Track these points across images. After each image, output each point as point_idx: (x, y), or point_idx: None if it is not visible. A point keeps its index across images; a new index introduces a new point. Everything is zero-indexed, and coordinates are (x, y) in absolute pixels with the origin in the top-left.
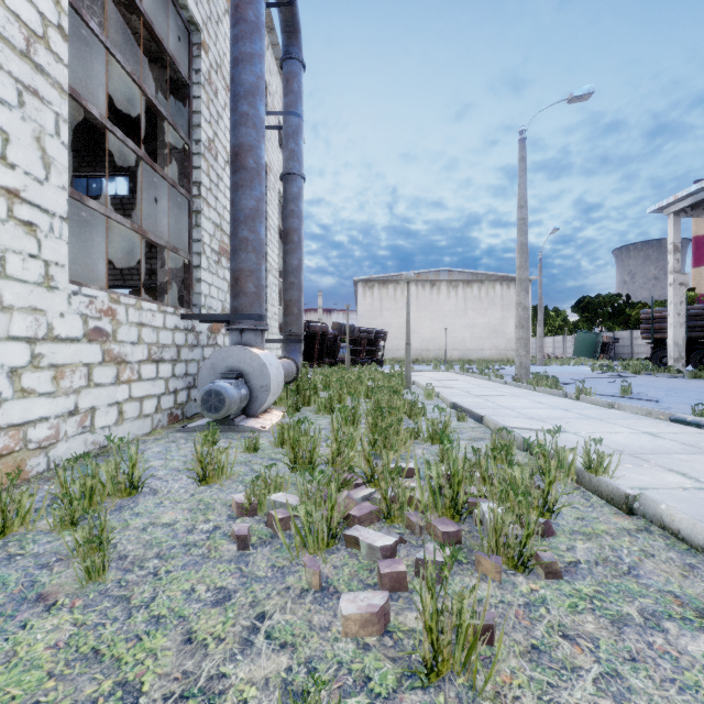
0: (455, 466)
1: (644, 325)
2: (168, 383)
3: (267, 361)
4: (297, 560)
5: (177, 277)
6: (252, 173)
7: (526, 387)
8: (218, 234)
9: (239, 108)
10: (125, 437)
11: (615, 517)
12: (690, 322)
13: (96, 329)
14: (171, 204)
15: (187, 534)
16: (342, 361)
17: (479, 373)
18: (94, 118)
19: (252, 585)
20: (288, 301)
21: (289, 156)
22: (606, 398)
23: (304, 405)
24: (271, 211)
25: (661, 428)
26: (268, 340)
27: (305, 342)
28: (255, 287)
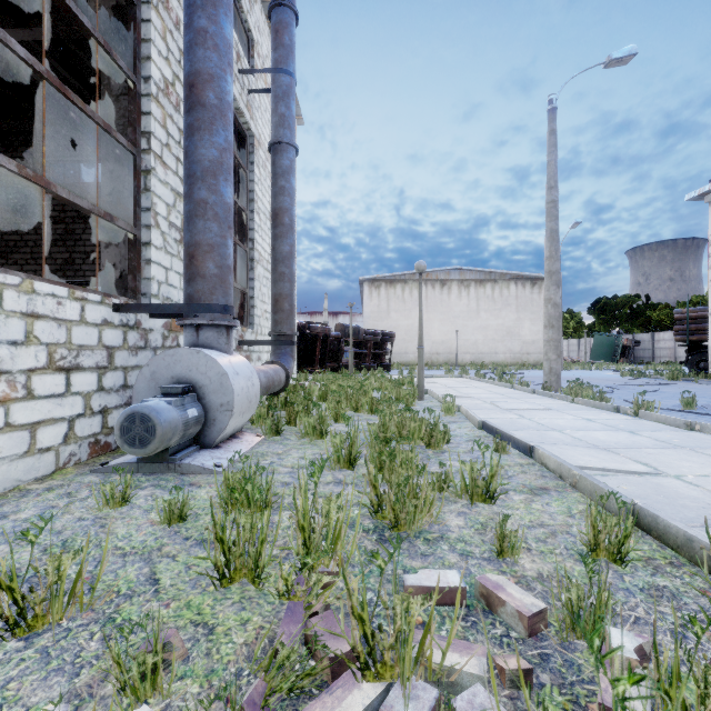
0: None
1: (678, 325)
2: (91, 399)
3: (232, 368)
4: None
5: (126, 260)
6: (213, 111)
7: (561, 398)
8: (181, 206)
9: (194, 22)
10: None
11: None
12: None
13: None
14: (118, 165)
15: None
16: (346, 365)
17: (498, 379)
18: None
19: None
20: (278, 295)
21: (279, 122)
22: (669, 413)
23: (289, 424)
24: (260, 192)
25: None
26: (254, 341)
27: (305, 345)
28: (217, 268)
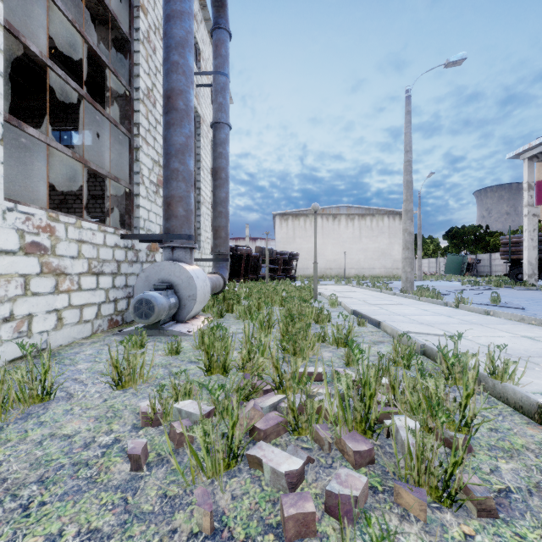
0: (367, 379)
1: (503, 248)
2: (109, 293)
3: (194, 274)
4: (192, 486)
5: (121, 205)
6: (182, 113)
7: (412, 297)
8: (156, 169)
9: (170, 57)
10: (65, 340)
11: (529, 428)
12: (540, 246)
13: (33, 243)
14: (116, 143)
15: (83, 448)
16: (263, 277)
17: (372, 286)
18: (34, 55)
19: (132, 526)
20: (217, 227)
21: (218, 108)
22: (480, 306)
23: (228, 312)
24: (204, 155)
25: (537, 332)
26: (201, 259)
27: (233, 262)
28: (185, 211)
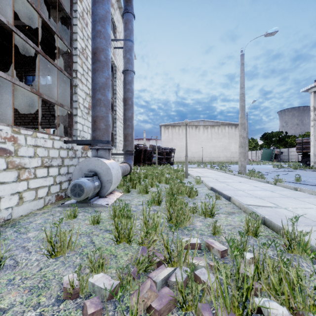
0: (244, 273)
1: (297, 145)
2: (56, 178)
3: (111, 166)
4: None
5: (66, 121)
6: (103, 63)
7: (245, 177)
8: (88, 99)
9: (96, 28)
10: (24, 212)
11: None
12: None
13: (1, 149)
14: (62, 82)
15: None
16: (154, 163)
17: (220, 169)
18: (3, 23)
19: None
20: (126, 134)
21: (127, 61)
22: (289, 184)
23: (132, 188)
24: (118, 90)
25: None
26: (116, 153)
27: (136, 154)
28: (105, 125)
